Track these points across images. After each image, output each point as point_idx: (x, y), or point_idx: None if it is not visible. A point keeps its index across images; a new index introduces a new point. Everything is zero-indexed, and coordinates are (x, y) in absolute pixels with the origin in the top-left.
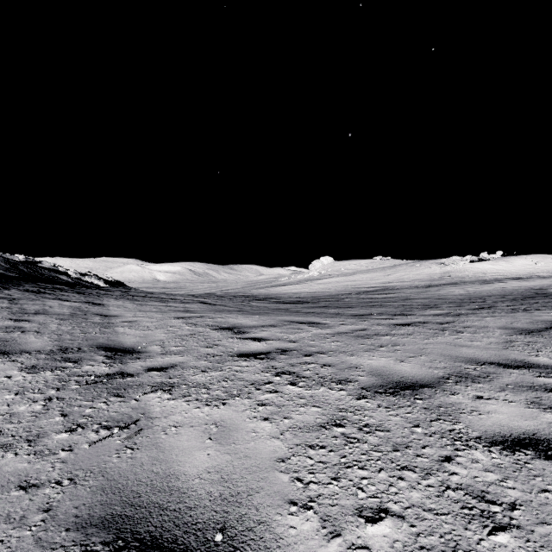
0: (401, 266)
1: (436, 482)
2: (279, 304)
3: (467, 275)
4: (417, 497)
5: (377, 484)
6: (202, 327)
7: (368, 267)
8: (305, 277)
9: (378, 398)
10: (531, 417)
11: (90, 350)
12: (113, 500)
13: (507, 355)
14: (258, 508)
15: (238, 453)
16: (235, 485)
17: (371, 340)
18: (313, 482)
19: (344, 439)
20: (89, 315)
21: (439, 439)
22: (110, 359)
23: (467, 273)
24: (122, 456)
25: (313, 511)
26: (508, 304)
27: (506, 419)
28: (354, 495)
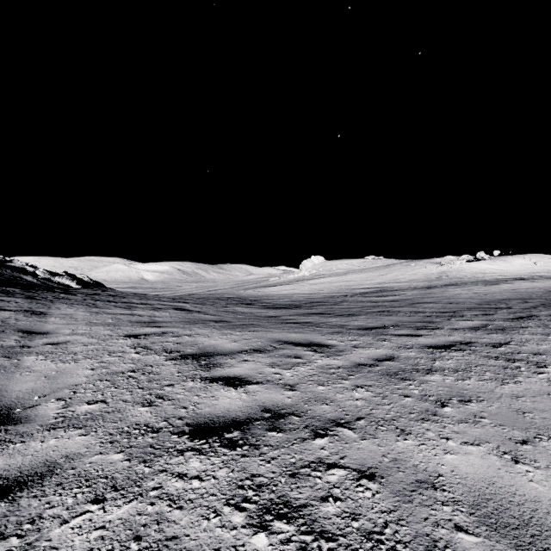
0: (395, 266)
1: None
2: (268, 309)
3: (465, 275)
4: None
5: None
6: (155, 354)
7: (361, 267)
8: (296, 277)
9: None
10: None
11: None
12: None
13: None
14: None
15: None
16: None
17: (415, 384)
18: None
19: None
20: (7, 332)
21: None
22: None
23: (466, 273)
24: None
25: None
26: (550, 313)
27: None
28: None
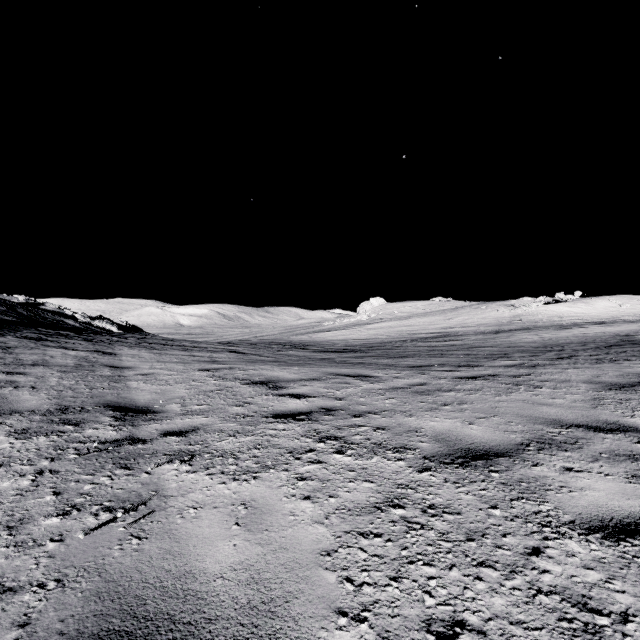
0: (464, 309)
1: (524, 583)
2: (322, 352)
3: (540, 319)
4: (501, 604)
5: (448, 586)
6: (231, 381)
7: (426, 310)
8: (353, 321)
9: (444, 470)
10: (635, 494)
11: (95, 410)
12: (110, 610)
13: (597, 416)
14: (297, 620)
15: (272, 543)
16: (267, 587)
17: (432, 397)
18: (367, 583)
19: (405, 524)
20: (97, 366)
21: (523, 524)
22: (119, 420)
23: (541, 317)
24: (125, 548)
25: (368, 625)
26: (591, 354)
27: (604, 498)
28: (421, 602)
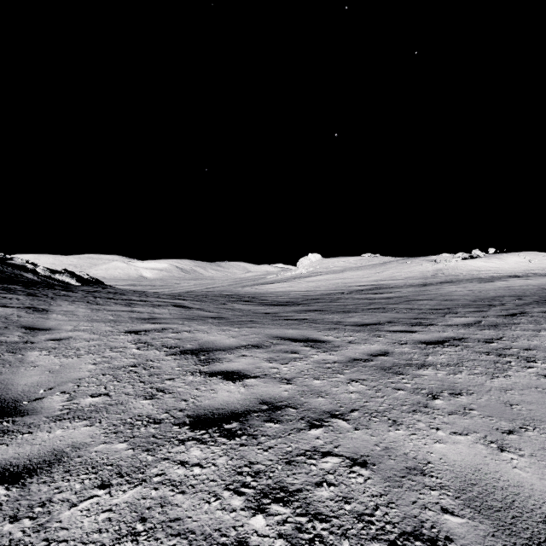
0: (391, 264)
1: None
2: (265, 306)
3: (460, 273)
4: None
5: None
6: (156, 349)
7: (357, 265)
8: (293, 274)
9: None
10: None
11: None
12: None
13: None
14: None
15: None
16: None
17: (407, 378)
18: None
19: None
20: (10, 328)
21: None
22: None
23: (461, 271)
24: None
25: None
26: (542, 310)
27: None
28: None
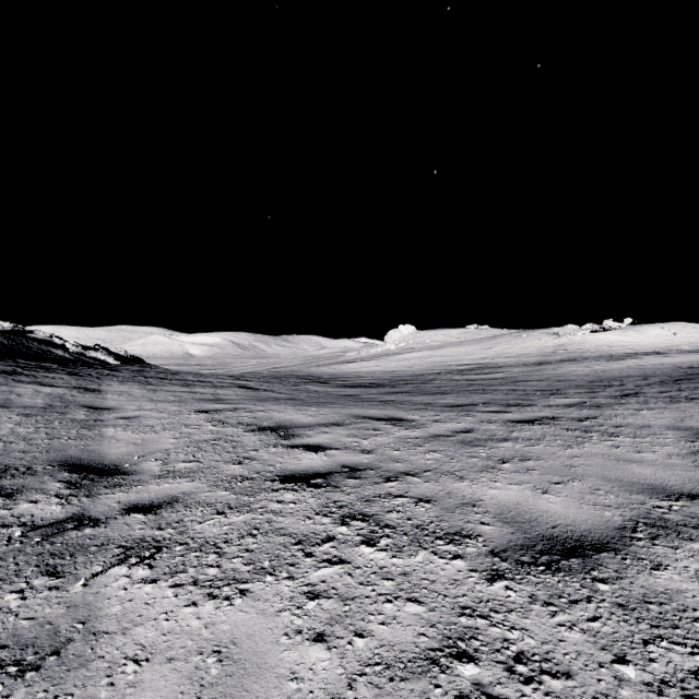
0: (503, 338)
1: None
2: (345, 388)
3: (587, 349)
4: None
5: None
6: (232, 426)
7: (460, 339)
8: (380, 351)
9: (525, 577)
10: None
11: (44, 471)
12: None
13: None
14: None
15: None
16: None
17: (485, 449)
18: None
19: None
20: (71, 407)
21: None
22: (72, 487)
23: (588, 347)
24: None
25: None
26: (660, 390)
27: None
28: None
